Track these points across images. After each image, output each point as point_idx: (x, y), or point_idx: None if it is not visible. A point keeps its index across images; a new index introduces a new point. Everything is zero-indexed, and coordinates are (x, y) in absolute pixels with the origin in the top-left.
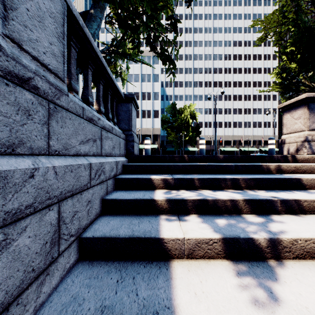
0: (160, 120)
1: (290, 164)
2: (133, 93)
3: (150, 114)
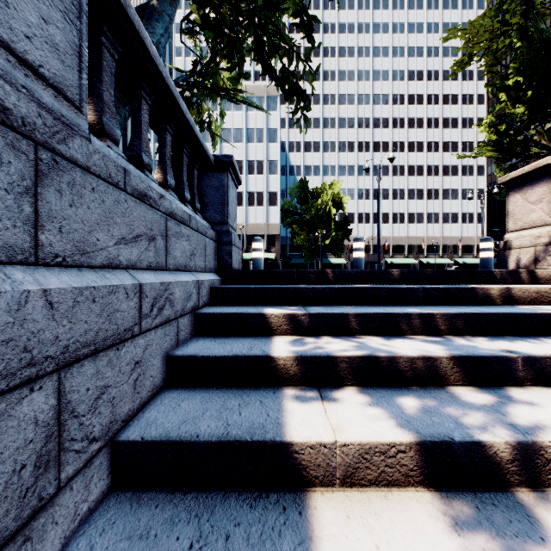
0: (279, 209)
1: (526, 286)
2: None
3: (263, 199)
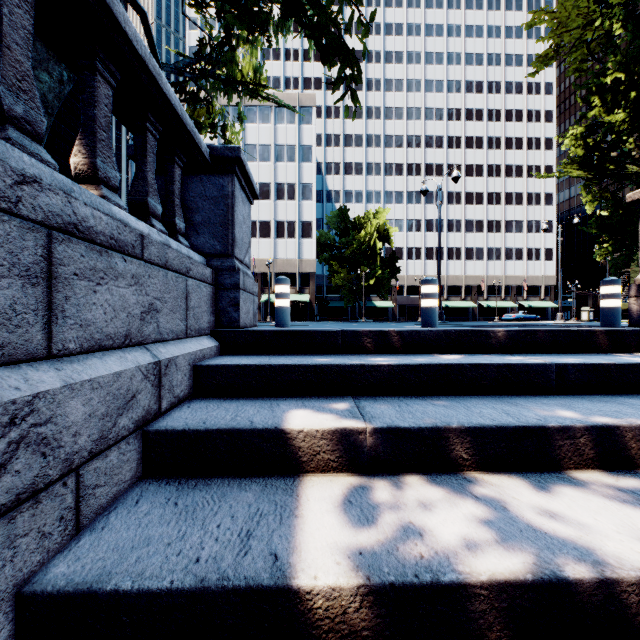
0: (314, 242)
1: None
2: (257, 184)
3: (295, 230)
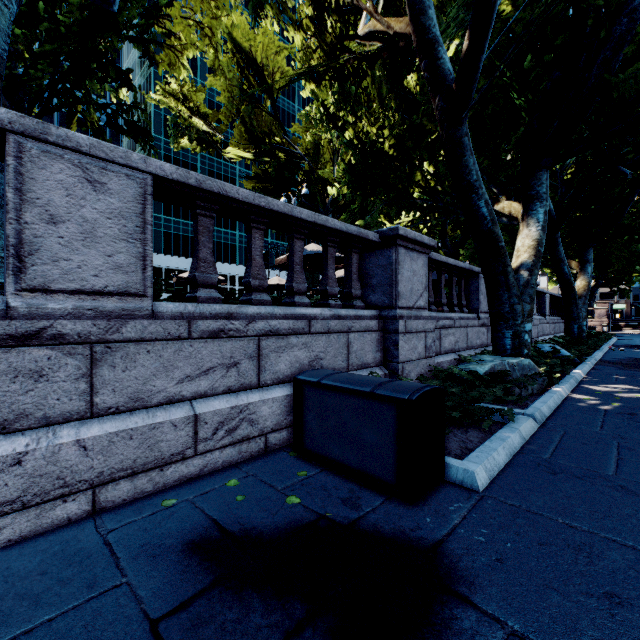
0: None
1: None
2: None
3: None
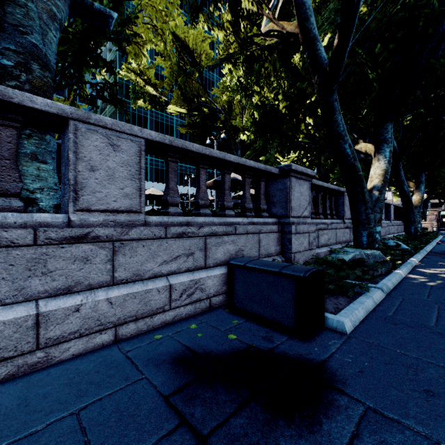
0: None
1: None
2: None
3: None
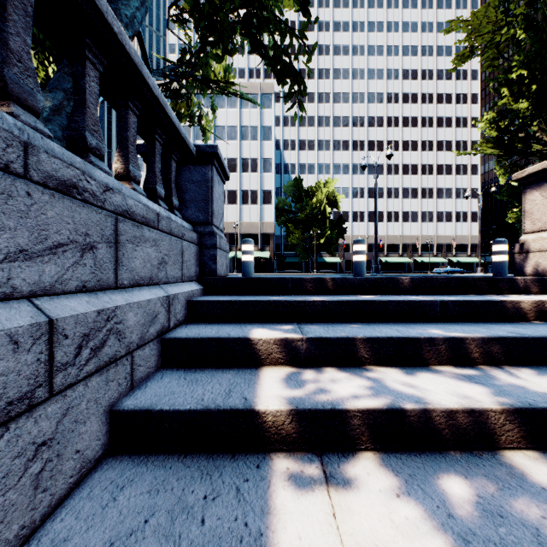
0: (274, 208)
1: None
2: (225, 159)
3: (257, 197)
